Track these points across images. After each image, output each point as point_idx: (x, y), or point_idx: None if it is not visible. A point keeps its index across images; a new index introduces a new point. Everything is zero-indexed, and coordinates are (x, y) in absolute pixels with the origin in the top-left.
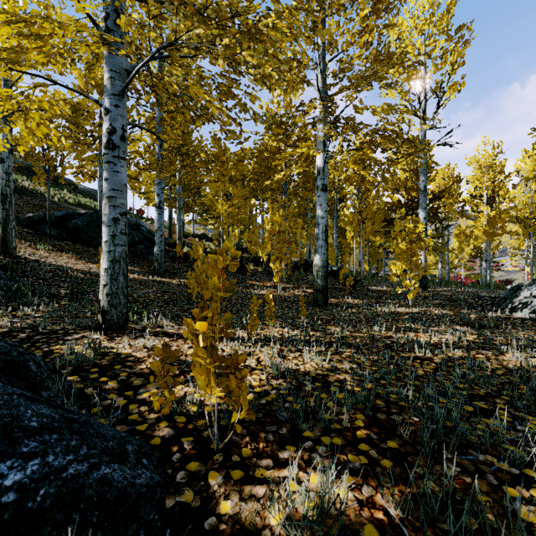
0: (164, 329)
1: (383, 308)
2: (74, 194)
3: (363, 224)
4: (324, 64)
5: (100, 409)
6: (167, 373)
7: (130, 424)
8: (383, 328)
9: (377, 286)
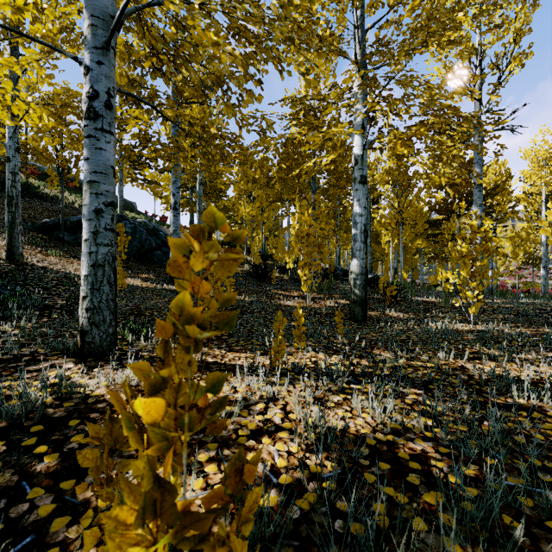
0: None
1: (437, 325)
2: None
3: (403, 226)
4: (363, 33)
5: None
6: None
7: None
8: (451, 355)
9: (420, 296)
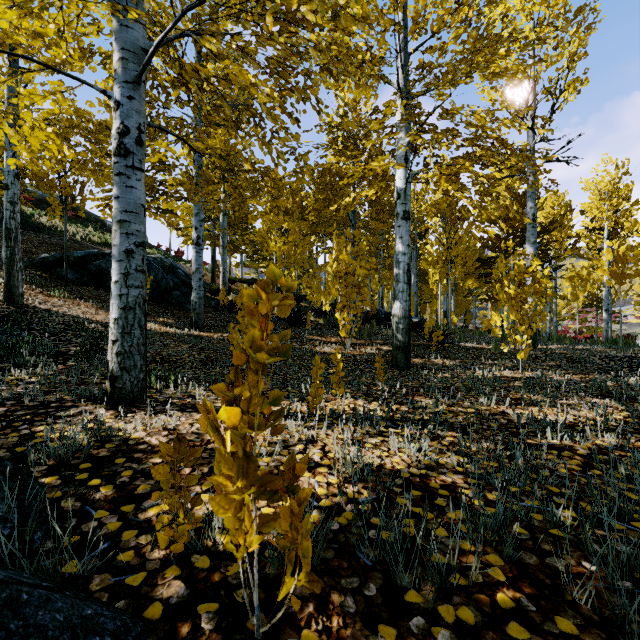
0: (196, 400)
1: (484, 372)
2: (101, 232)
3: (451, 265)
4: (406, 56)
5: (75, 540)
6: (191, 471)
7: (117, 571)
8: (493, 401)
9: (470, 342)
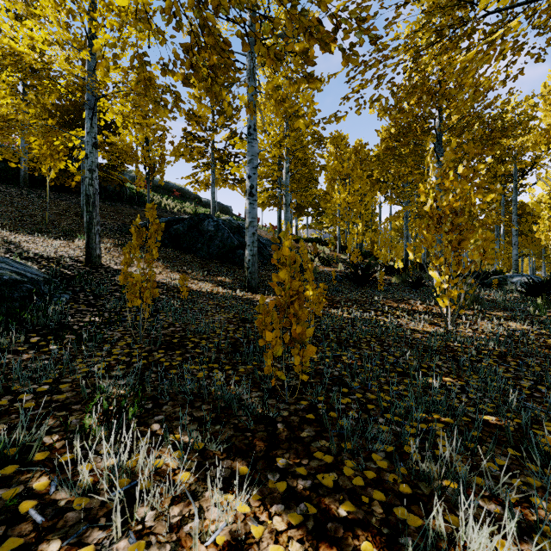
0: (109, 547)
1: None
2: (195, 206)
3: None
4: None
5: None
6: None
7: None
8: None
9: None
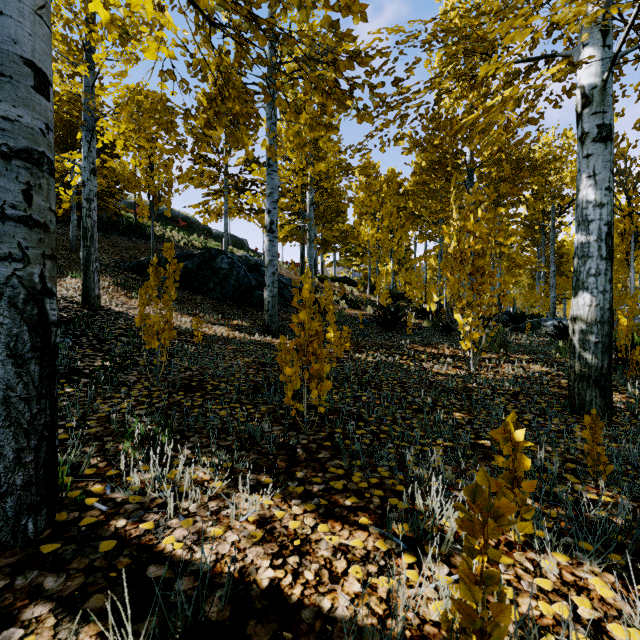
0: (165, 522)
1: None
2: (205, 238)
3: (639, 238)
4: None
5: None
6: None
7: None
8: None
9: None
